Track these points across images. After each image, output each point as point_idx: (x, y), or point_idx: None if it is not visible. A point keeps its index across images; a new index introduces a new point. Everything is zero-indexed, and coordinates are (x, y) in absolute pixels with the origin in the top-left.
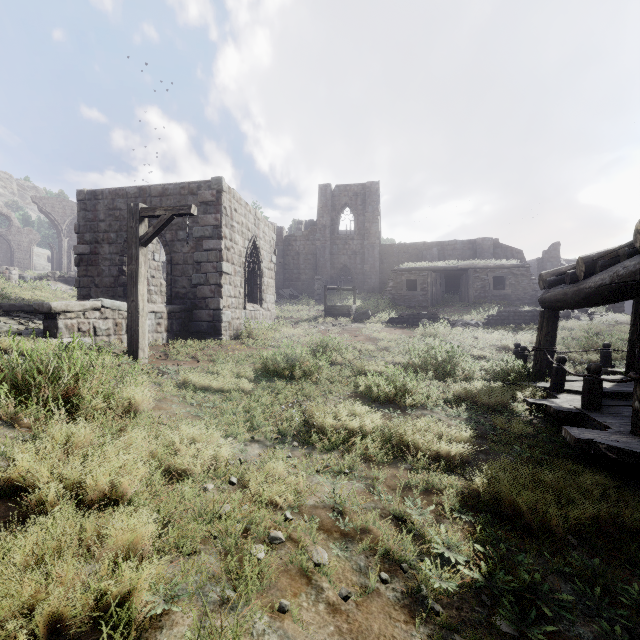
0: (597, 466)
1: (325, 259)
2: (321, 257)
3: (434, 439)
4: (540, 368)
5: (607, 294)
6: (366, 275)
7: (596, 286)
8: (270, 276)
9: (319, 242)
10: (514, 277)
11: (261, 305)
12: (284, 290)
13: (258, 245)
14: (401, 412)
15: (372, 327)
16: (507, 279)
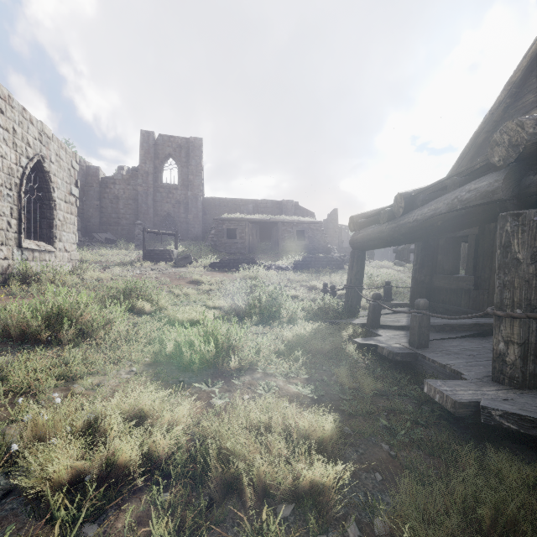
0: (473, 432)
1: (148, 205)
2: (143, 203)
3: (283, 446)
4: (351, 305)
5: (440, 224)
6: (190, 224)
7: (425, 218)
8: (69, 211)
9: (141, 188)
10: (311, 231)
11: (53, 244)
12: (100, 234)
13: (47, 168)
14: (224, 382)
15: (194, 271)
16: (307, 232)
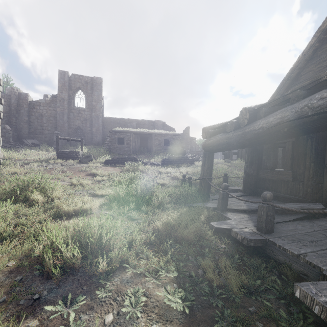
0: None
1: (64, 121)
2: (60, 119)
3: None
4: (204, 191)
5: (286, 130)
6: (93, 134)
7: (271, 125)
8: None
9: (59, 109)
10: (173, 140)
11: None
12: (28, 140)
13: None
14: (89, 292)
15: (93, 166)
16: (170, 141)
